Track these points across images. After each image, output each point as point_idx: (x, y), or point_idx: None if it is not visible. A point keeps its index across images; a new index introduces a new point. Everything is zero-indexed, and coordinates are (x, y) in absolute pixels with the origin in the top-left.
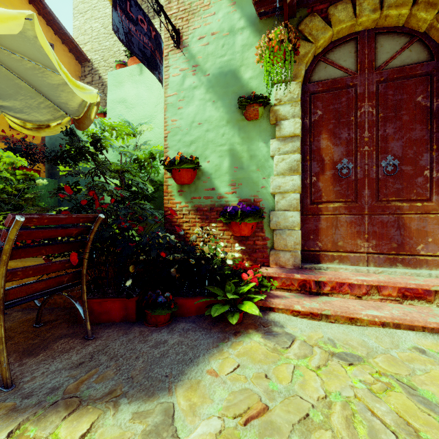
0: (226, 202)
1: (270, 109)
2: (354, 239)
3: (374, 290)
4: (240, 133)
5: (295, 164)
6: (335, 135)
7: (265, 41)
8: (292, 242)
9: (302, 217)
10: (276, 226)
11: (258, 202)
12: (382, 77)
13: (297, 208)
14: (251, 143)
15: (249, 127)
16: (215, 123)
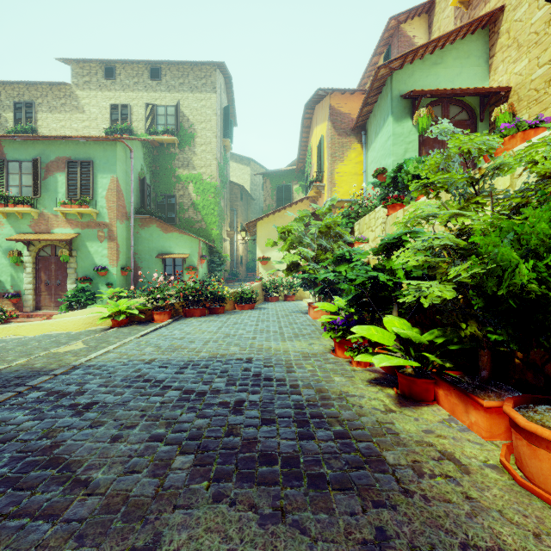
0: (10, 292)
1: (23, 264)
2: (50, 303)
3: (45, 315)
4: (15, 269)
5: (31, 281)
6: (45, 273)
7: (9, 254)
8: (30, 304)
9: (36, 297)
10: (25, 300)
11: (21, 292)
12: (57, 258)
13: (32, 294)
14: (18, 273)
15: (18, 268)
16: (6, 265)
